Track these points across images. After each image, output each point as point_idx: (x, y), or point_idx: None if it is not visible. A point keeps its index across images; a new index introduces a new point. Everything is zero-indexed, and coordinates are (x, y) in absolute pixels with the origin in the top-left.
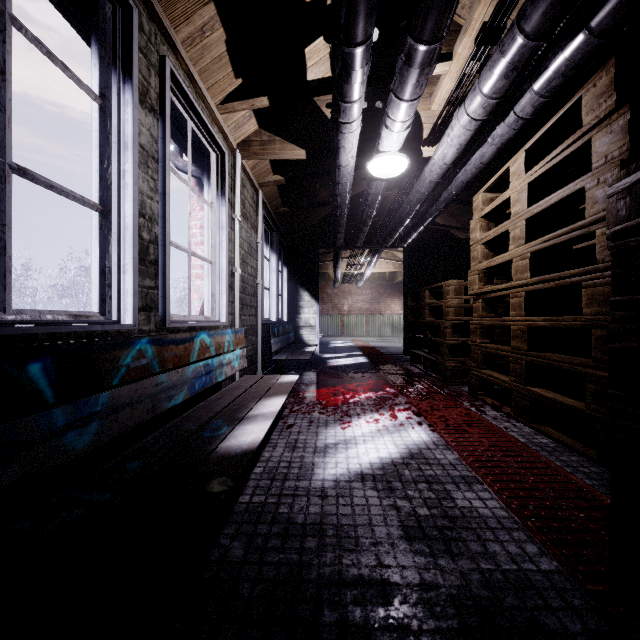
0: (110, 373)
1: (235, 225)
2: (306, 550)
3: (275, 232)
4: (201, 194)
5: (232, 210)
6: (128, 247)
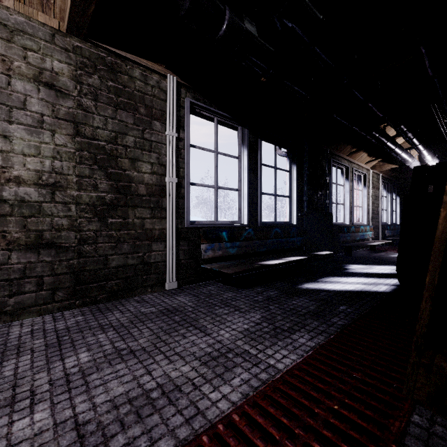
0: (350, 231)
1: (369, 193)
2: (383, 258)
3: (389, 184)
4: (357, 184)
5: (368, 188)
6: (348, 210)
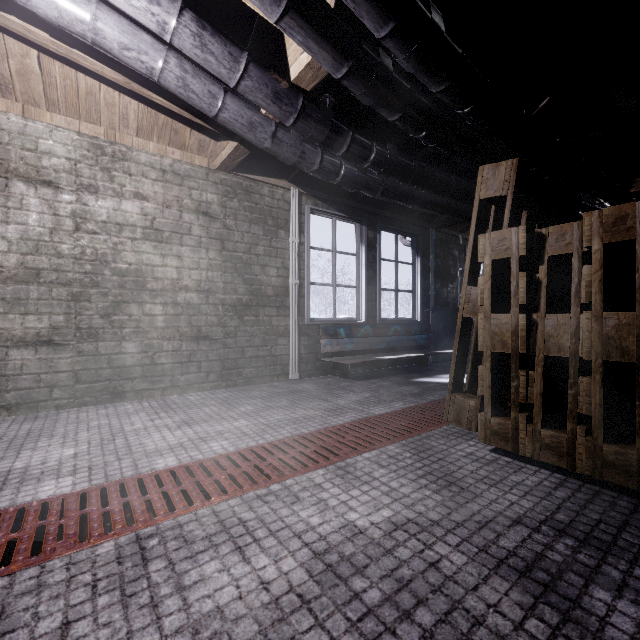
0: None
1: None
2: None
3: None
4: None
5: None
6: None
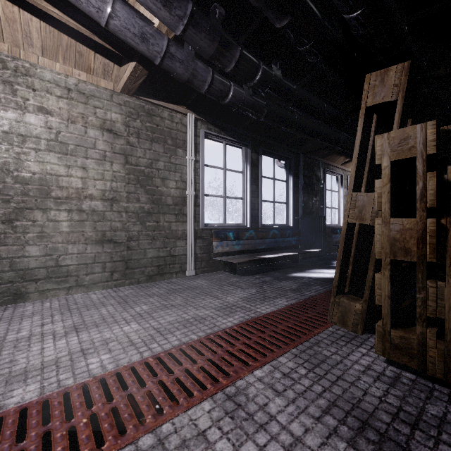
0: None
1: None
2: None
3: None
4: None
5: None
6: (342, 214)
